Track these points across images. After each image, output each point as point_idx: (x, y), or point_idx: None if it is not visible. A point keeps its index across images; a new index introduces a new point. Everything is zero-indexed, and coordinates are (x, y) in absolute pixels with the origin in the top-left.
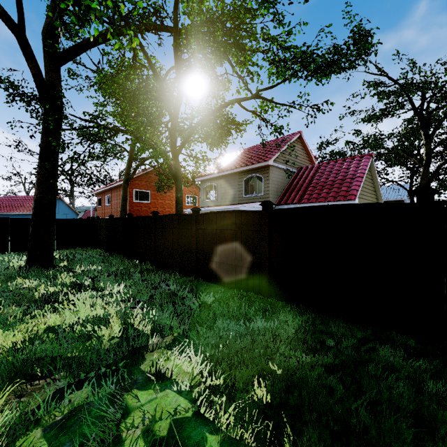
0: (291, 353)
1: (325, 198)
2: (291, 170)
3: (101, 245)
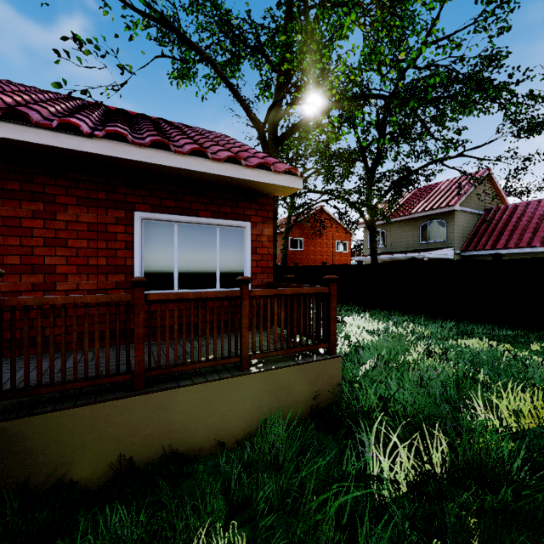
0: (543, 343)
1: (527, 243)
2: (478, 212)
3: None
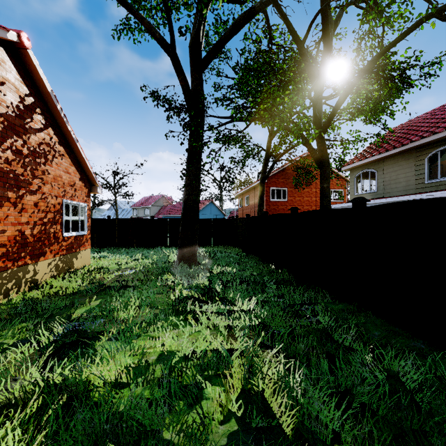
0: None
1: None
2: None
3: (239, 244)
